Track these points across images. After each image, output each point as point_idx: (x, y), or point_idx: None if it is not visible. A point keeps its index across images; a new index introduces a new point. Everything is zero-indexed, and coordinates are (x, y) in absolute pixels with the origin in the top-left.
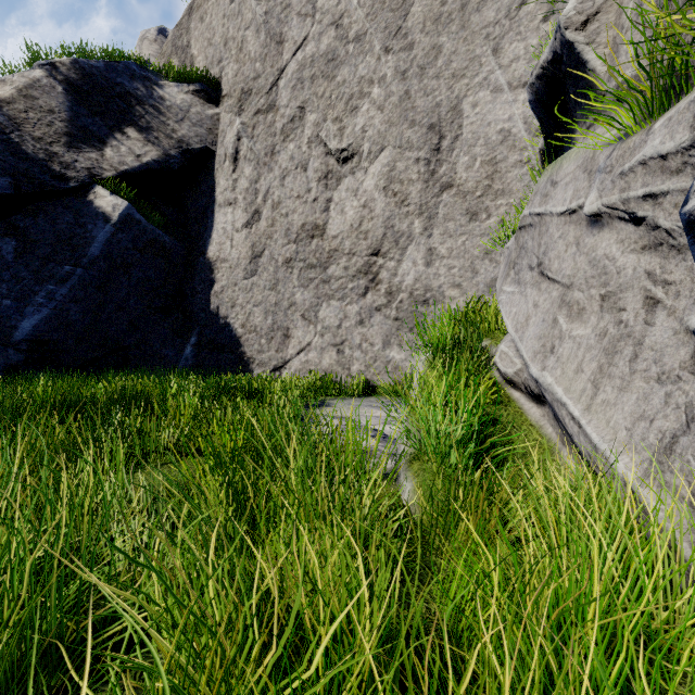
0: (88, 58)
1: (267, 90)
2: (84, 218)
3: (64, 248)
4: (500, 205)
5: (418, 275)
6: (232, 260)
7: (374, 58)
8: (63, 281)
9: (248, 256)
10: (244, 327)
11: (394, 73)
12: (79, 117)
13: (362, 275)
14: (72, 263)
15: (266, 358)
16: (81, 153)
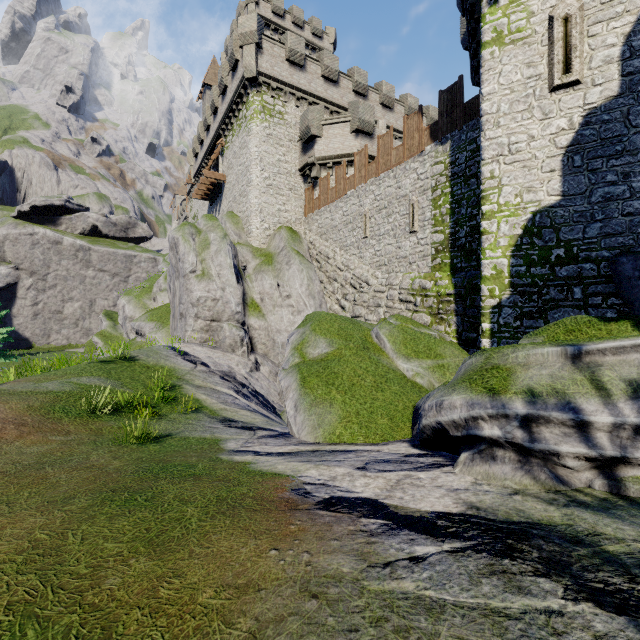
0: None
1: (43, 275)
2: None
3: None
4: None
5: (88, 326)
6: (25, 314)
7: (78, 283)
8: None
9: (32, 314)
10: (32, 334)
11: (83, 289)
12: None
13: (74, 324)
14: None
15: (42, 342)
16: None
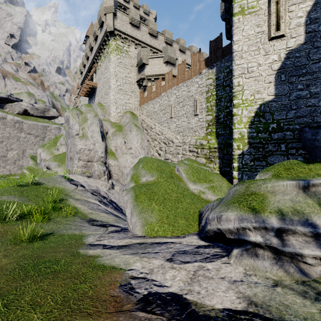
0: None
1: None
2: None
3: None
4: None
5: (21, 164)
6: None
7: (15, 141)
8: None
9: None
10: None
11: (18, 144)
12: None
13: (13, 163)
14: None
15: None
16: None
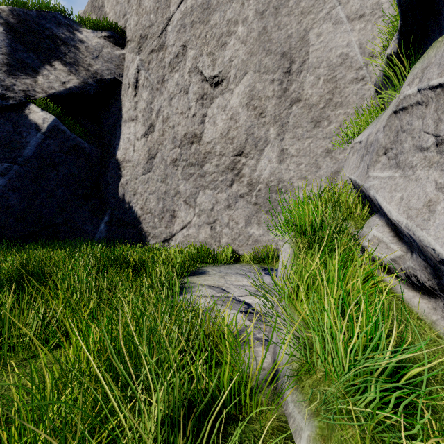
0: (24, 7)
1: (159, 34)
2: (20, 128)
3: (4, 149)
4: (339, 114)
5: (273, 170)
6: (134, 160)
7: (238, 4)
8: (2, 175)
9: (145, 158)
10: (143, 209)
11: (255, 14)
12: (17, 52)
13: (229, 170)
14: (10, 161)
15: (158, 233)
16: (19, 79)
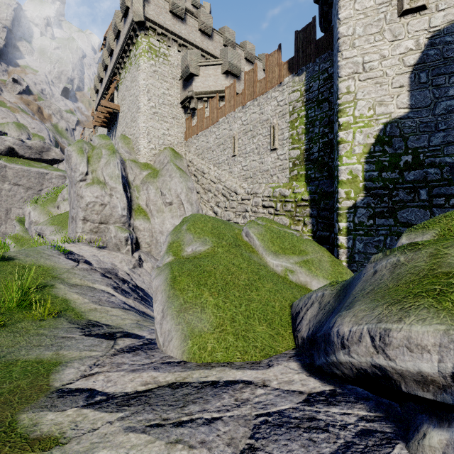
0: None
1: None
2: None
3: None
4: None
5: (4, 230)
6: None
7: None
8: None
9: None
10: None
11: None
12: None
13: None
14: None
15: None
16: None
